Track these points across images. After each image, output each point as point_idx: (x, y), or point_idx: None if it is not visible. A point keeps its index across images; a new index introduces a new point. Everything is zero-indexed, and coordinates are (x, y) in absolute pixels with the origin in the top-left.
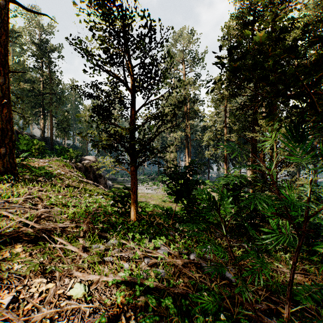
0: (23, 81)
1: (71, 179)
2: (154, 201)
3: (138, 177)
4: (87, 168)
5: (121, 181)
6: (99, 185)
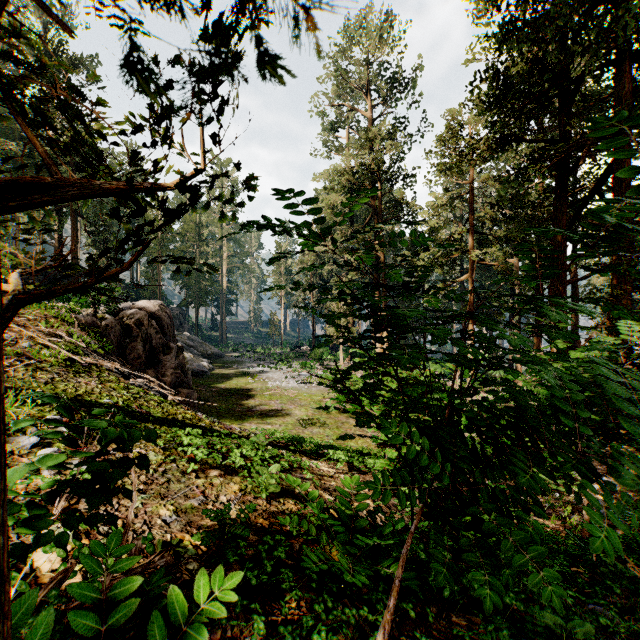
0: (17, 140)
1: (15, 359)
2: (301, 408)
3: (269, 352)
4: (128, 327)
5: (232, 361)
6: (160, 373)
